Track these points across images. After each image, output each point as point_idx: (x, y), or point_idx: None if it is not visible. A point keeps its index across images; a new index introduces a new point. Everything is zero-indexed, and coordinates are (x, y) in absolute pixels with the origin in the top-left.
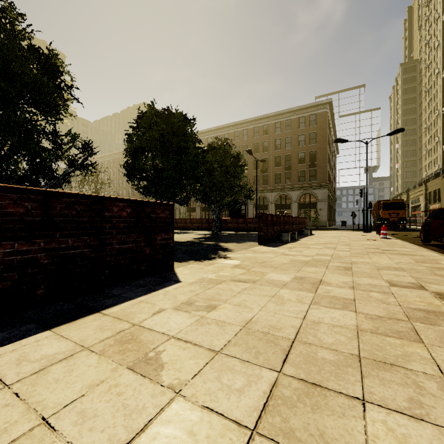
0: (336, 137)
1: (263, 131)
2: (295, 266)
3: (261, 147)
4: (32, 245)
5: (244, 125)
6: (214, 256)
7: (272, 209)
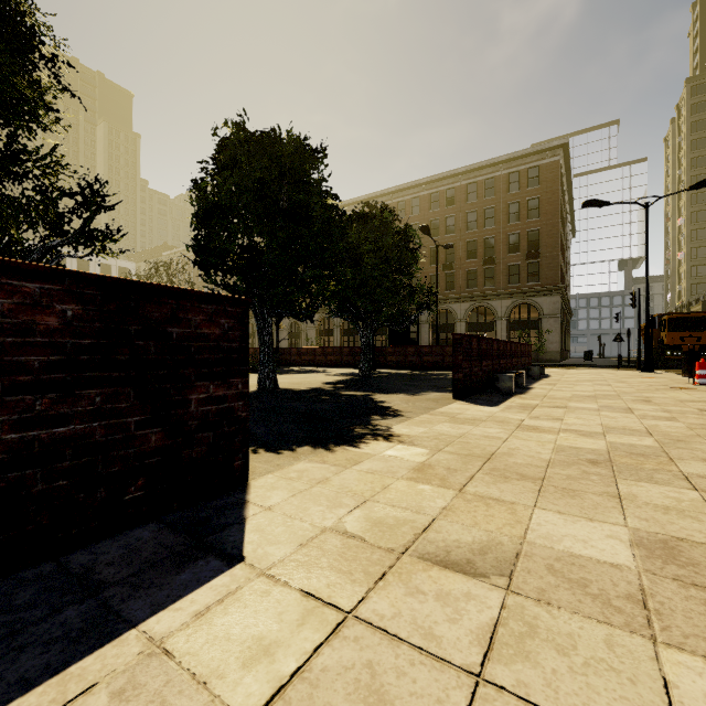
0: (572, 208)
1: (446, 199)
2: (589, 473)
3: (443, 226)
4: None
5: (414, 190)
6: (360, 431)
7: (463, 330)
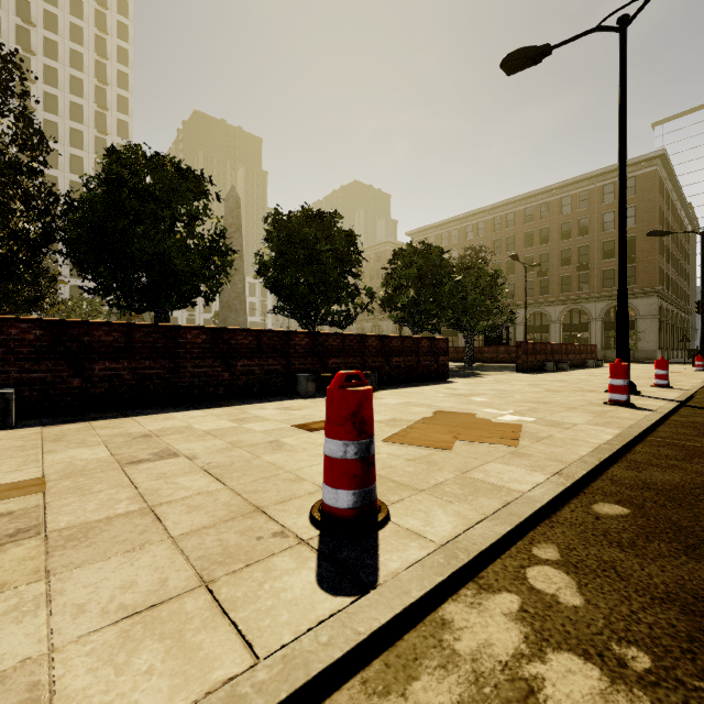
0: (684, 203)
1: (540, 213)
2: (537, 381)
3: (538, 237)
4: (400, 359)
5: (509, 206)
6: (473, 377)
7: (556, 331)
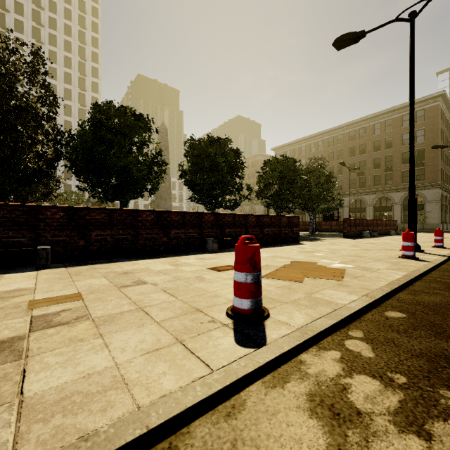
0: None
1: (359, 134)
2: (356, 243)
3: (358, 150)
4: (269, 229)
5: (339, 130)
6: (315, 240)
7: (371, 211)
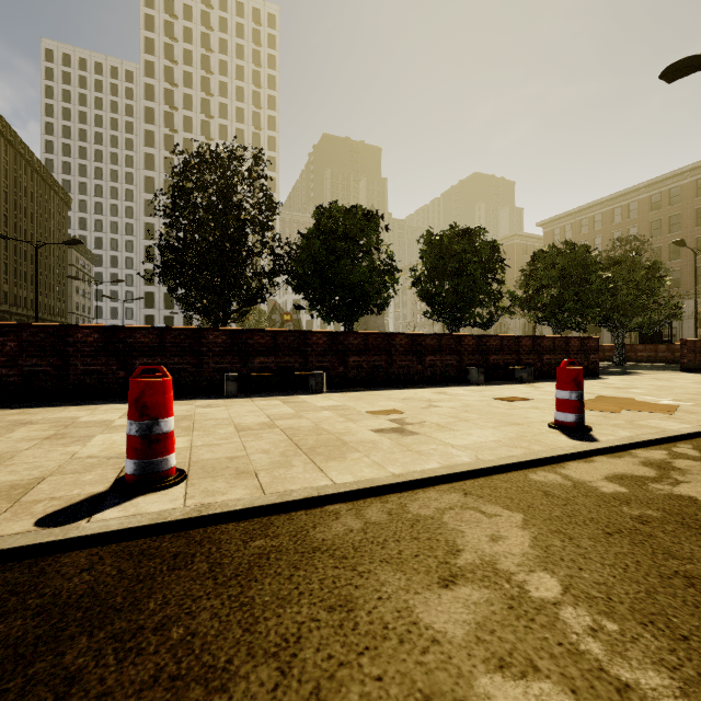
0: None
1: None
2: None
3: None
4: (550, 356)
5: (672, 180)
6: (626, 375)
7: None
